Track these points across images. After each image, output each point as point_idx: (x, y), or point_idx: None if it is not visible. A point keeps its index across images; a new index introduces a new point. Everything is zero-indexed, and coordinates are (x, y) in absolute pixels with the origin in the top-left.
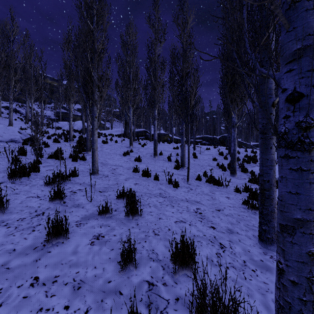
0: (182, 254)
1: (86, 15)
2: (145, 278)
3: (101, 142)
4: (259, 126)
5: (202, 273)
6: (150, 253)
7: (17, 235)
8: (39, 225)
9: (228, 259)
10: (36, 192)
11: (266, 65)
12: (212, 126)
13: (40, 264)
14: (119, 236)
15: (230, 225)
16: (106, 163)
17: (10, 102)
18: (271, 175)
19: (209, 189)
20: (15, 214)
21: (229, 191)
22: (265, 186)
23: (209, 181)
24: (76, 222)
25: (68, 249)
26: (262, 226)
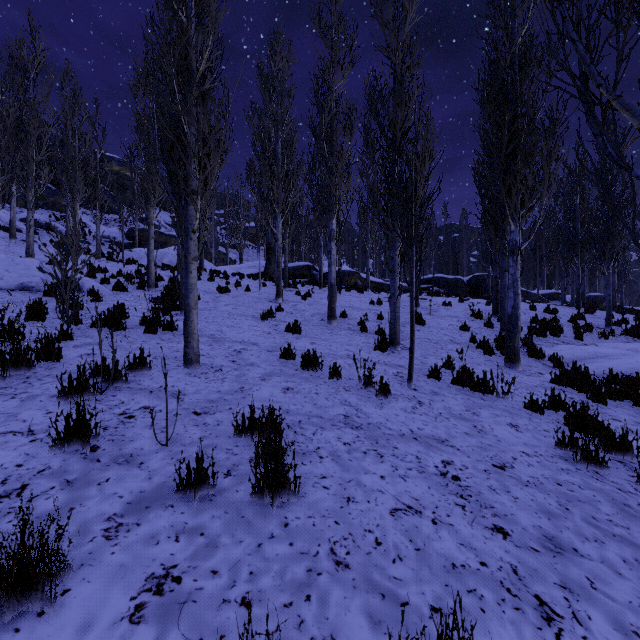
0: None
1: None
2: None
3: (216, 290)
4: None
5: None
6: None
7: None
8: None
9: None
10: (31, 416)
11: None
12: (451, 255)
13: None
14: (227, 577)
15: (546, 520)
16: (222, 336)
17: (29, 208)
18: None
19: (463, 403)
20: None
21: (512, 406)
22: None
23: (461, 382)
24: (109, 519)
25: None
26: None
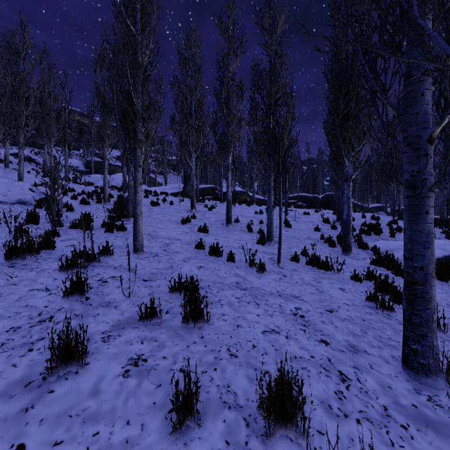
0: (281, 400)
1: (124, 12)
2: (216, 446)
3: (150, 204)
4: (404, 177)
5: (315, 433)
6: (223, 392)
7: (1, 358)
8: (41, 340)
9: (357, 403)
10: (45, 281)
11: (418, 74)
12: (311, 180)
13: (33, 416)
14: (172, 360)
15: (352, 337)
16: (156, 234)
17: (20, 147)
18: (426, 258)
19: (312, 276)
20: (5, 319)
21: (343, 278)
22: (416, 276)
23: (312, 263)
24: (103, 333)
25: (84, 386)
26: (410, 343)
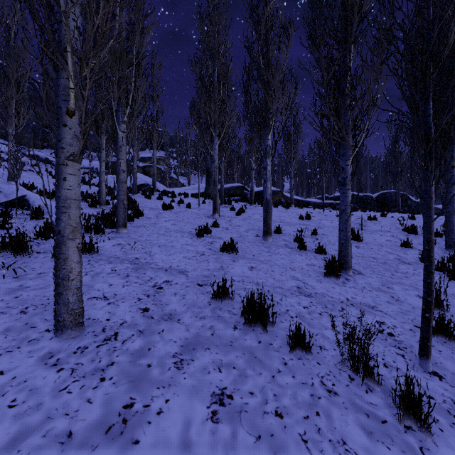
0: None
1: None
2: None
3: (161, 207)
4: None
5: None
6: None
7: None
8: None
9: None
10: None
11: None
12: (355, 177)
13: None
14: None
15: None
16: (147, 260)
17: (10, 140)
18: None
19: None
20: None
21: None
22: None
23: None
24: None
25: None
26: None
